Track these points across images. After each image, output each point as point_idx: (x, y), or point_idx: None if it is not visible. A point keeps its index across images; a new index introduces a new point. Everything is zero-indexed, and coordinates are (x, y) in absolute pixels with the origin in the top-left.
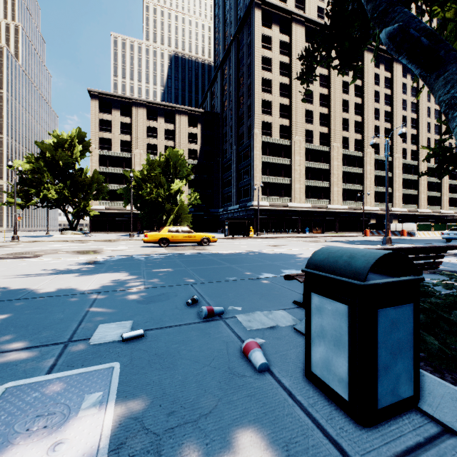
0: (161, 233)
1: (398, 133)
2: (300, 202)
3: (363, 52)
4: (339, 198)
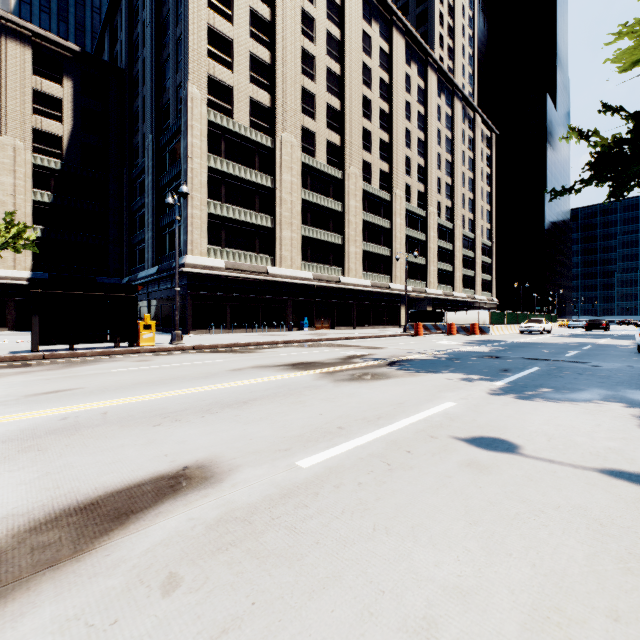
0: None
1: (432, 176)
2: (293, 267)
3: (391, 29)
4: (358, 266)
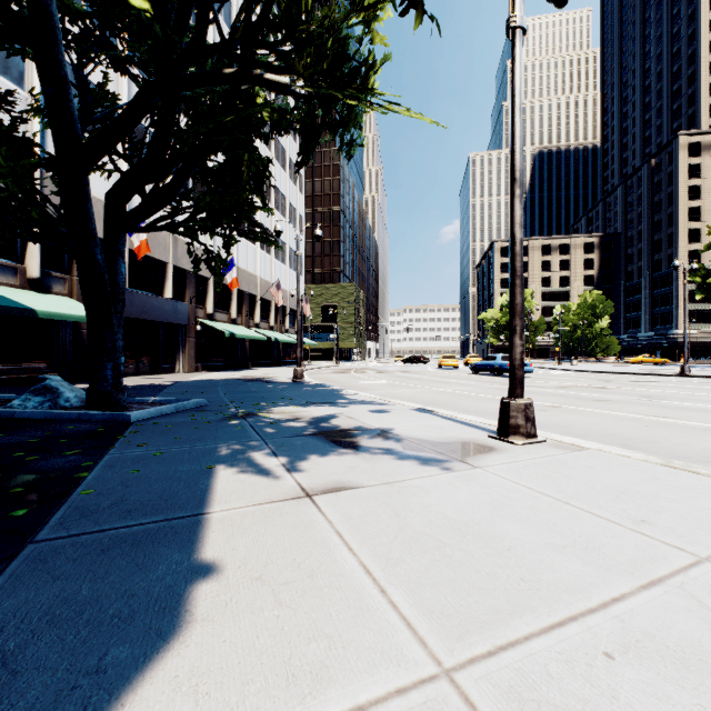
0: (637, 358)
1: None
2: None
3: None
4: None
